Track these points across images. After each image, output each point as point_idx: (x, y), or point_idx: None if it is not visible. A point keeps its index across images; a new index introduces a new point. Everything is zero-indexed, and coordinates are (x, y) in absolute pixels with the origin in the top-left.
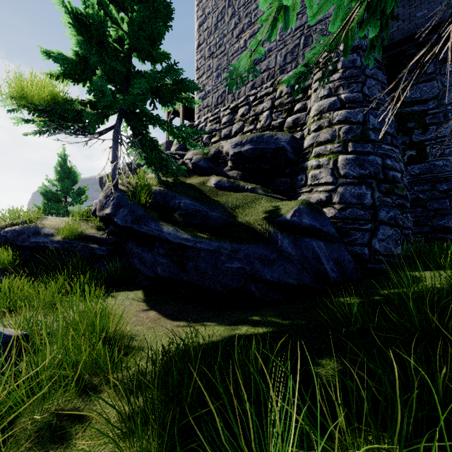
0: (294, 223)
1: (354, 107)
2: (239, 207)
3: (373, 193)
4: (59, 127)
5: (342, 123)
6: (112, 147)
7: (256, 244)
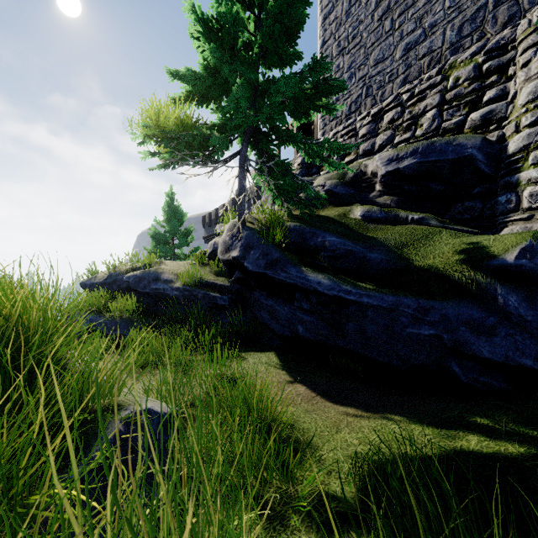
0: (523, 269)
1: None
2: (408, 245)
3: None
4: (186, 157)
5: None
6: (238, 177)
7: (457, 300)
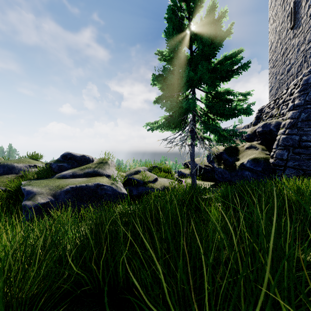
0: (245, 165)
1: (297, 109)
2: (243, 157)
3: (288, 154)
4: None
5: (289, 118)
6: None
7: (231, 171)
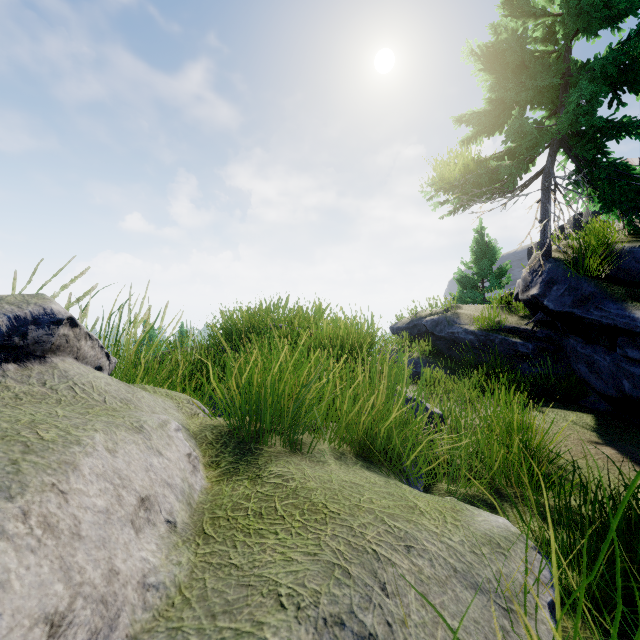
0: None
1: None
2: None
3: None
4: (473, 198)
5: None
6: (541, 201)
7: None
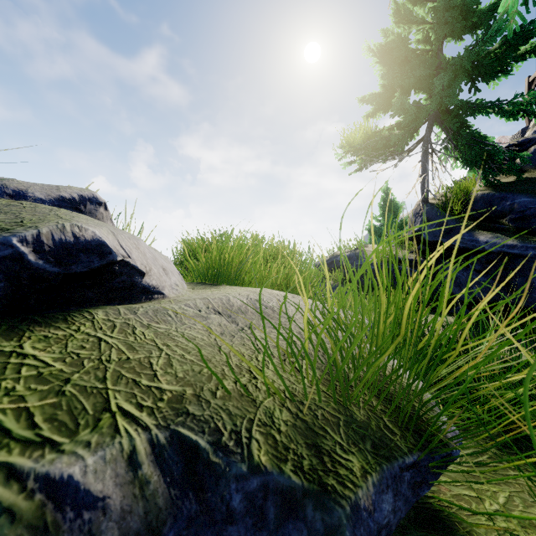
0: None
1: None
2: None
3: None
4: (372, 158)
5: None
6: (421, 161)
7: None
